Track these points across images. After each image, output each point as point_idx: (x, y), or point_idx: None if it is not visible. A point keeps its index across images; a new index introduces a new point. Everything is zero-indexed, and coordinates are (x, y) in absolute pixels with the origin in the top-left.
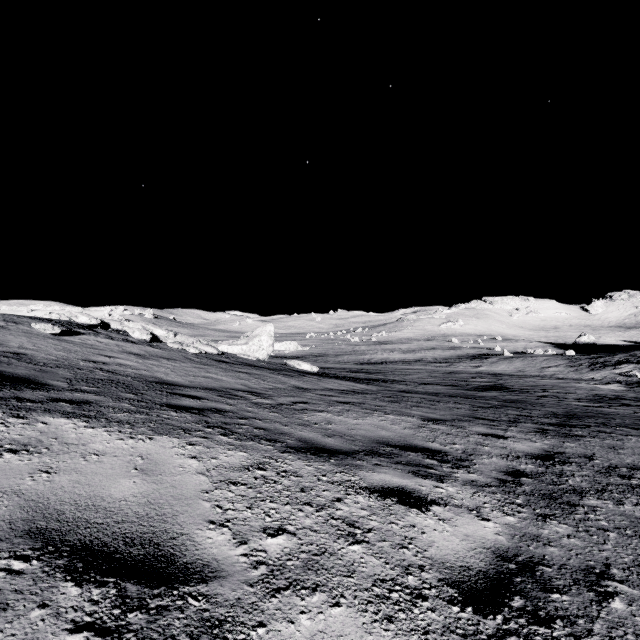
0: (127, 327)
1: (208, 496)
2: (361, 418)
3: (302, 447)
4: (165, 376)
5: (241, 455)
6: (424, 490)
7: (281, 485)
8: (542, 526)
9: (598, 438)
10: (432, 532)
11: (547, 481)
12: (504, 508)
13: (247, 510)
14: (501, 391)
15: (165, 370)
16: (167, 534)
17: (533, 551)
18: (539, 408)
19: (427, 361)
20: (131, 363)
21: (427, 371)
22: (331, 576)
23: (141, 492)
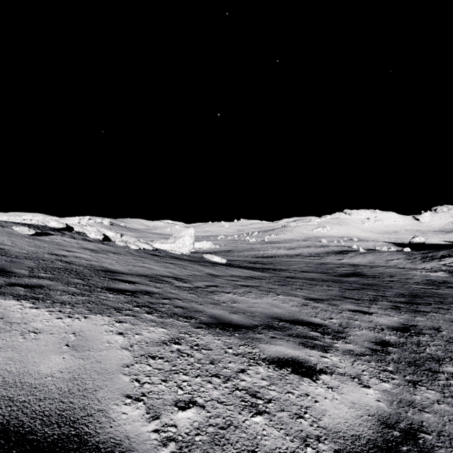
0: (86, 230)
1: (128, 370)
2: (259, 298)
3: (212, 323)
4: (110, 266)
5: (161, 331)
6: (313, 360)
7: (193, 358)
8: (414, 392)
9: (440, 313)
10: (323, 400)
11: (409, 350)
12: (379, 375)
13: (162, 383)
14: (359, 277)
15: (111, 261)
16: (85, 411)
17: (411, 417)
18: (390, 290)
19: (304, 255)
20: (85, 256)
21: (304, 262)
22: (236, 451)
23: (68, 368)
